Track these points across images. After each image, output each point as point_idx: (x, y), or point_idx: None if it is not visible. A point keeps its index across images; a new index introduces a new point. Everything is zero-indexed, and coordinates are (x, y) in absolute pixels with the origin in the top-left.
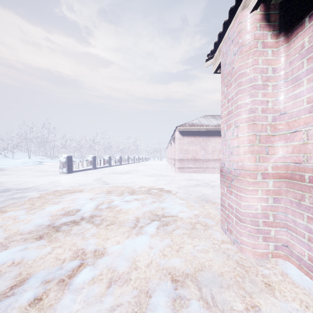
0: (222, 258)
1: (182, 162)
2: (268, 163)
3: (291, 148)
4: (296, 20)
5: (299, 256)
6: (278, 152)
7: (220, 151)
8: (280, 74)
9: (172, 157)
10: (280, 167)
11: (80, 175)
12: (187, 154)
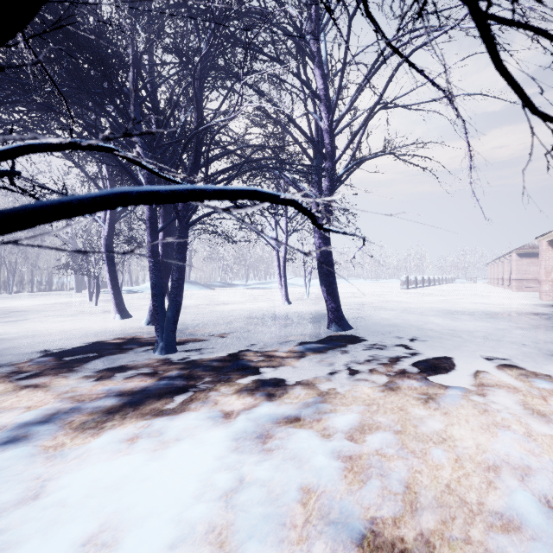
0: (535, 300)
1: (520, 281)
2: (549, 278)
3: None
4: None
5: None
6: (552, 276)
7: None
8: None
9: (505, 278)
10: (552, 279)
11: (420, 290)
12: (526, 275)
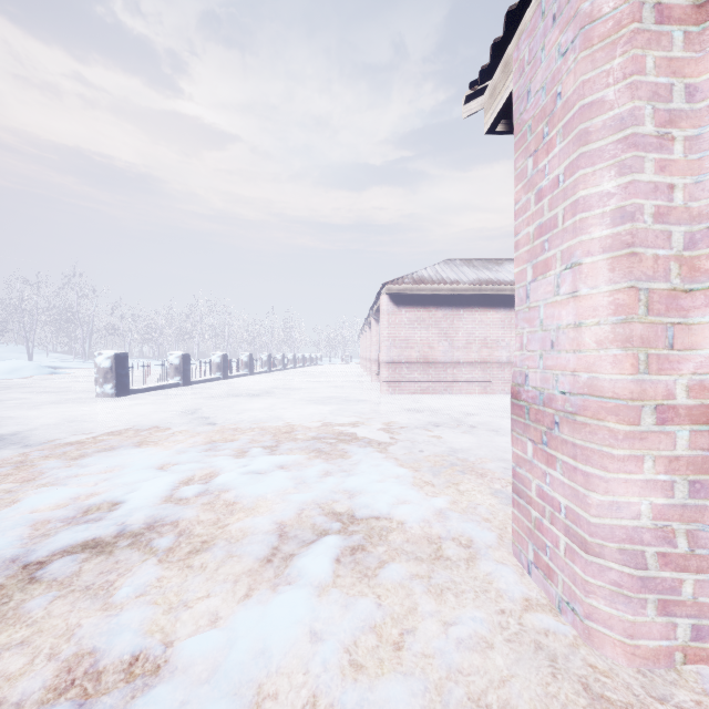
0: (536, 671)
1: (397, 367)
2: (675, 376)
3: None
4: None
5: None
6: (703, 343)
7: (484, 343)
8: None
9: (372, 357)
10: None
11: (149, 400)
12: (407, 350)
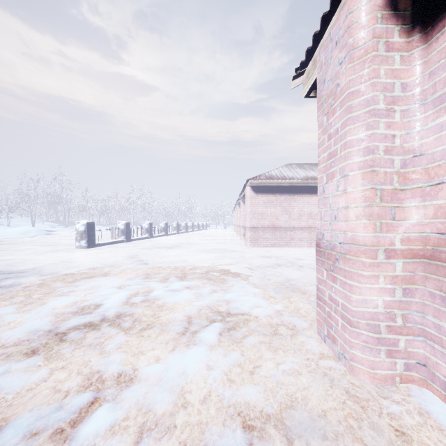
0: (322, 385)
1: (256, 231)
2: (395, 234)
3: (433, 210)
4: (441, 6)
5: (445, 383)
6: (410, 217)
7: (310, 216)
8: (414, 93)
9: (241, 224)
10: (414, 241)
11: (107, 250)
12: (262, 220)
